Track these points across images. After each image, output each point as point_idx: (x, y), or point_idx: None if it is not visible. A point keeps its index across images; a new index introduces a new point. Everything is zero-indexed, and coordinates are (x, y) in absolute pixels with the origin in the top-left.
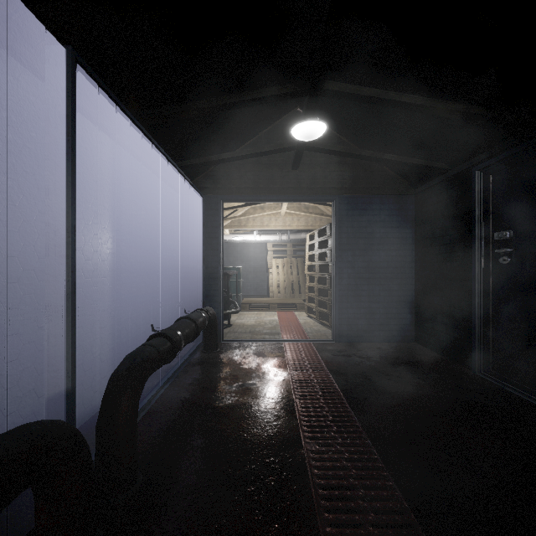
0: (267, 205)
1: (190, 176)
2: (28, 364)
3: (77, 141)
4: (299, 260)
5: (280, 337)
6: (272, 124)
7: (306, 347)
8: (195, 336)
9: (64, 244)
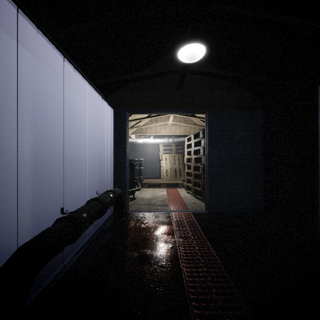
0: (159, 119)
1: (104, 94)
2: None
3: None
4: (180, 154)
5: (168, 208)
6: (163, 57)
7: (187, 216)
8: (102, 214)
9: None
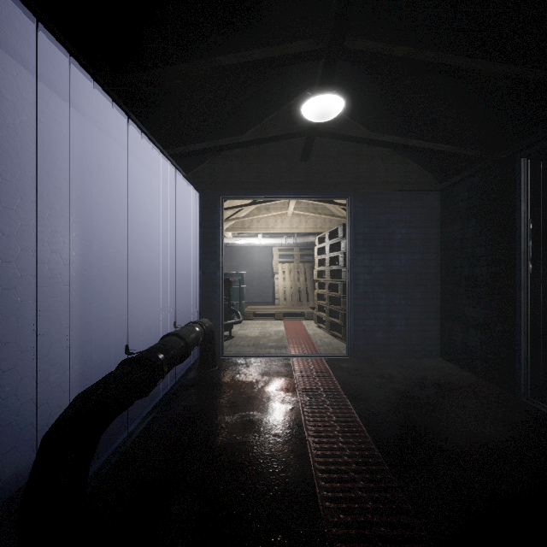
0: (273, 206)
1: (184, 168)
2: None
3: (24, 108)
4: (306, 265)
5: (287, 352)
6: (278, 109)
7: (317, 364)
8: (185, 356)
9: None
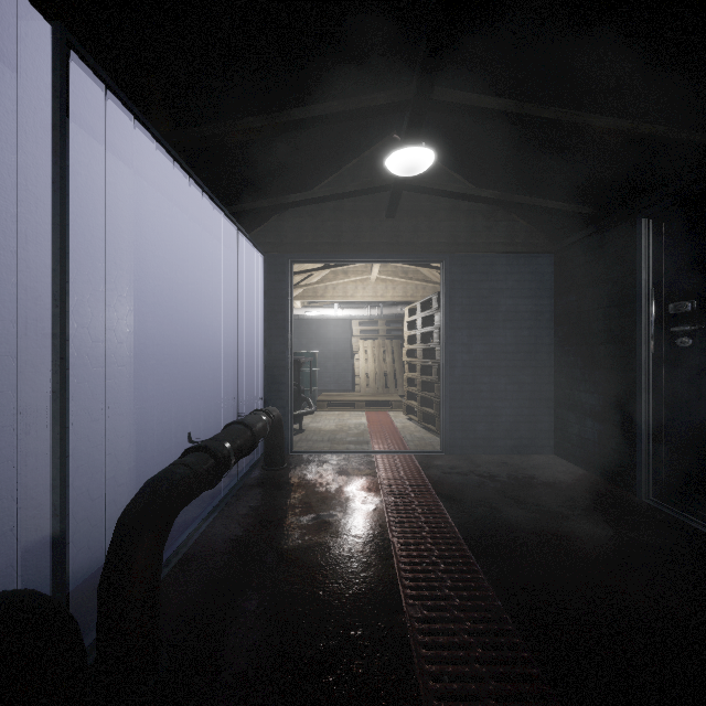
0: (352, 269)
1: (246, 227)
2: (3, 494)
3: (80, 172)
4: (395, 342)
5: (369, 448)
6: (359, 156)
7: (405, 461)
8: (251, 448)
9: (50, 318)
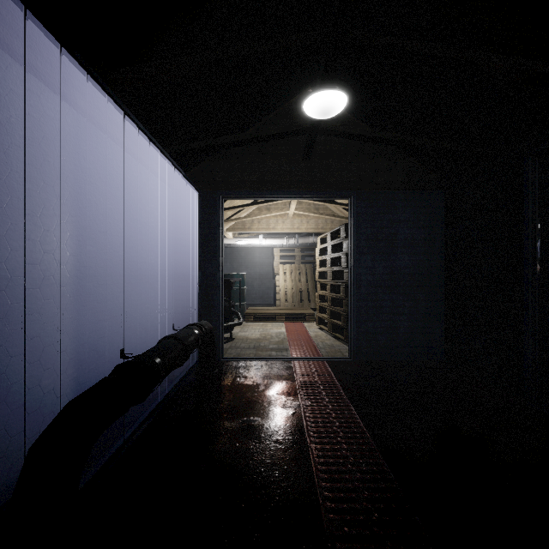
0: (274, 206)
1: (183, 167)
2: None
3: (14, 102)
4: (308, 265)
5: (288, 354)
6: (279, 107)
7: (319, 366)
8: (183, 360)
9: None
